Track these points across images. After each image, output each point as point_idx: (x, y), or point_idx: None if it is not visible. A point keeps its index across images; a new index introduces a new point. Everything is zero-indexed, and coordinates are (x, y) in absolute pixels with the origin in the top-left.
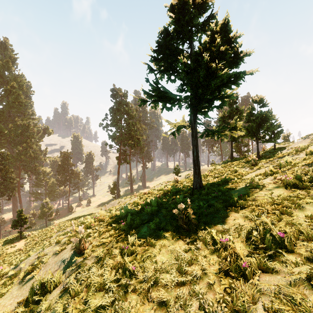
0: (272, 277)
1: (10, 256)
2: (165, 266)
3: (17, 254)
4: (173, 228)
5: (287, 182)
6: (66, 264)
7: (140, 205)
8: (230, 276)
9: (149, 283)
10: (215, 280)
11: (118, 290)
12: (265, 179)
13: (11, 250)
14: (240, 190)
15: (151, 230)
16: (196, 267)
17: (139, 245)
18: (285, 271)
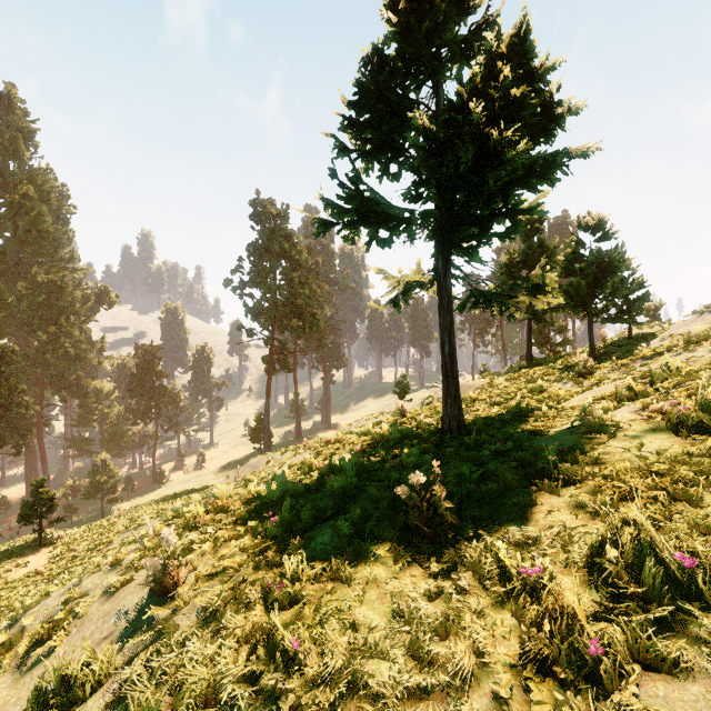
0: (674, 687)
1: (13, 587)
2: (376, 640)
3: (30, 582)
4: (396, 533)
5: (678, 417)
6: (129, 623)
7: (316, 470)
8: (552, 675)
9: (335, 689)
10: (513, 687)
11: (254, 706)
12: (619, 409)
13: (17, 574)
14: (559, 437)
15: (343, 537)
16: (460, 644)
17: (310, 578)
18: (710, 669)
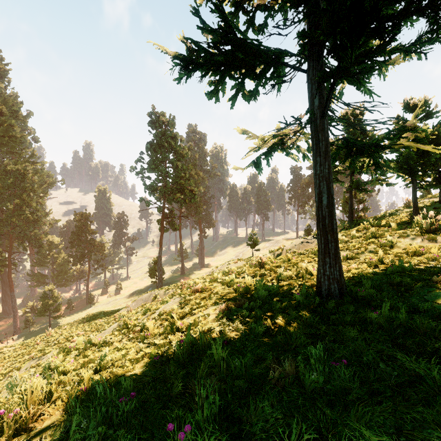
0: None
1: None
2: None
3: None
4: None
5: None
6: None
7: (178, 329)
8: None
9: None
10: None
11: None
12: None
13: None
14: None
15: None
16: None
17: None
18: None
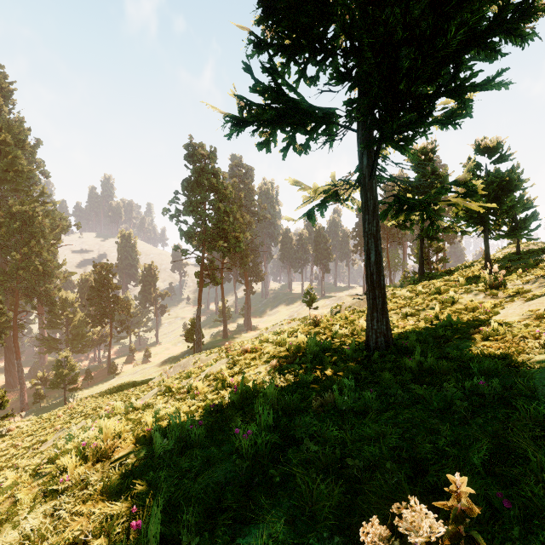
0: None
1: None
2: None
3: None
4: None
5: None
6: None
7: (229, 386)
8: None
9: None
10: None
11: None
12: None
13: None
14: None
15: None
16: None
17: None
18: None
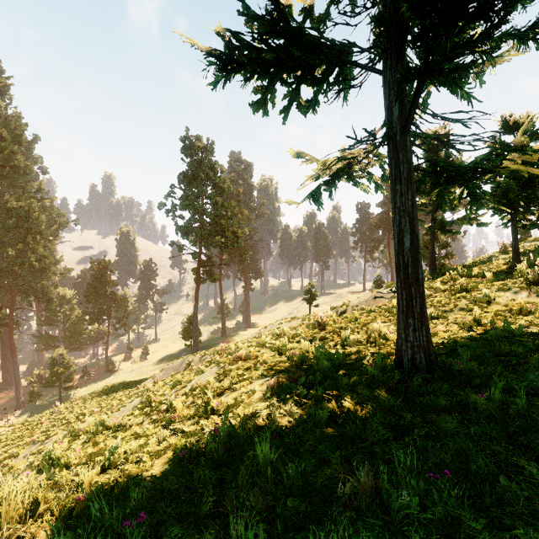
0: None
1: None
2: None
3: None
4: None
5: None
6: None
7: (214, 410)
8: None
9: None
10: None
11: None
12: None
13: None
14: None
15: None
16: None
17: None
18: None
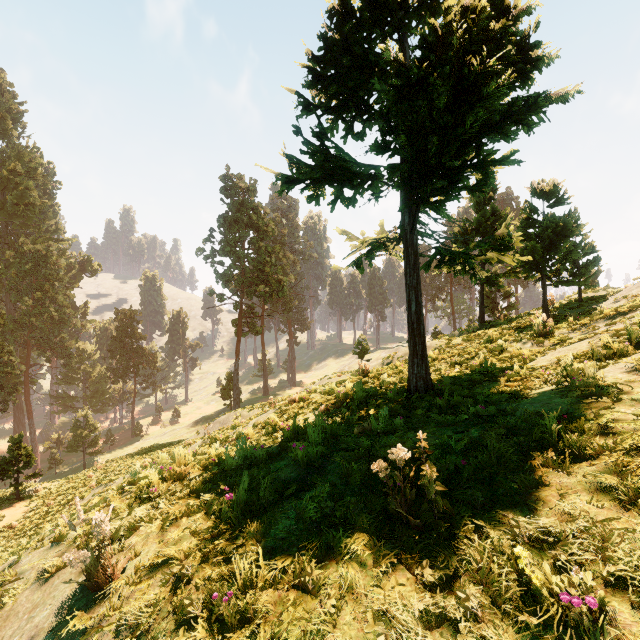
0: None
1: None
2: None
3: (2, 538)
4: (374, 520)
5: None
6: (52, 627)
7: (280, 430)
8: None
9: None
10: None
11: None
12: (604, 369)
13: None
14: (546, 400)
15: (308, 522)
16: None
17: (268, 583)
18: None
